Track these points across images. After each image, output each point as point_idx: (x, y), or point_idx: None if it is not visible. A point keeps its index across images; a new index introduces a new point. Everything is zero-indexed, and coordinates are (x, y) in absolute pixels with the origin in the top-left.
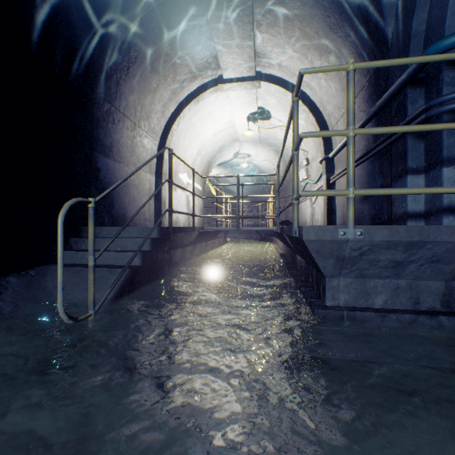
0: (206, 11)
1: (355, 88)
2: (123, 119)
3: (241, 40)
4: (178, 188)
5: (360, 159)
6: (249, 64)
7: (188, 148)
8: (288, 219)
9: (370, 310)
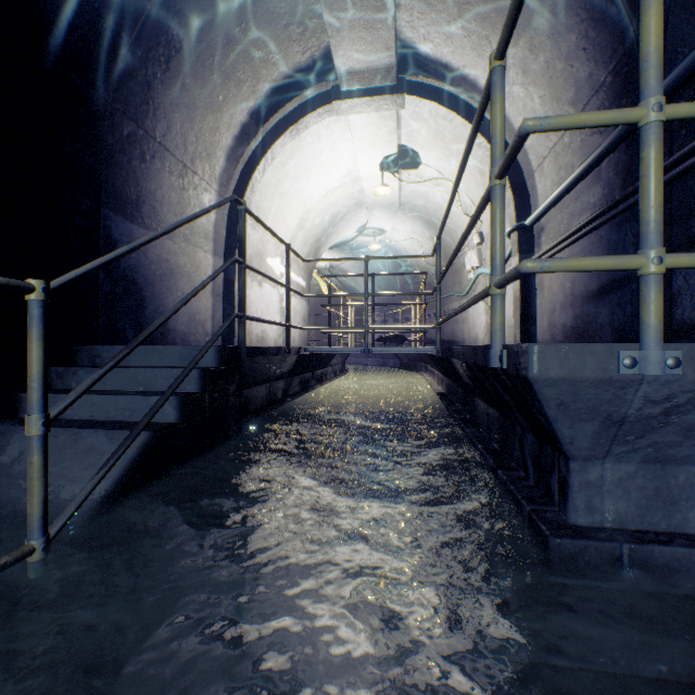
0: None
1: (583, 91)
2: (161, 154)
3: (372, 14)
4: (265, 281)
5: (592, 221)
6: (386, 62)
7: (283, 215)
8: (446, 334)
9: (682, 541)
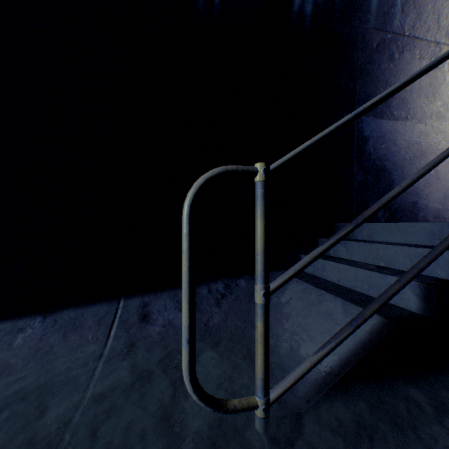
0: None
1: None
2: (409, 45)
3: None
4: None
5: None
6: None
7: None
8: None
9: None
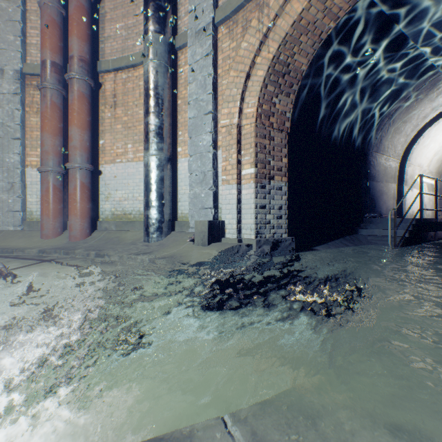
0: None
1: None
2: (380, 157)
3: None
4: (413, 188)
5: None
6: None
7: (424, 154)
8: None
9: None
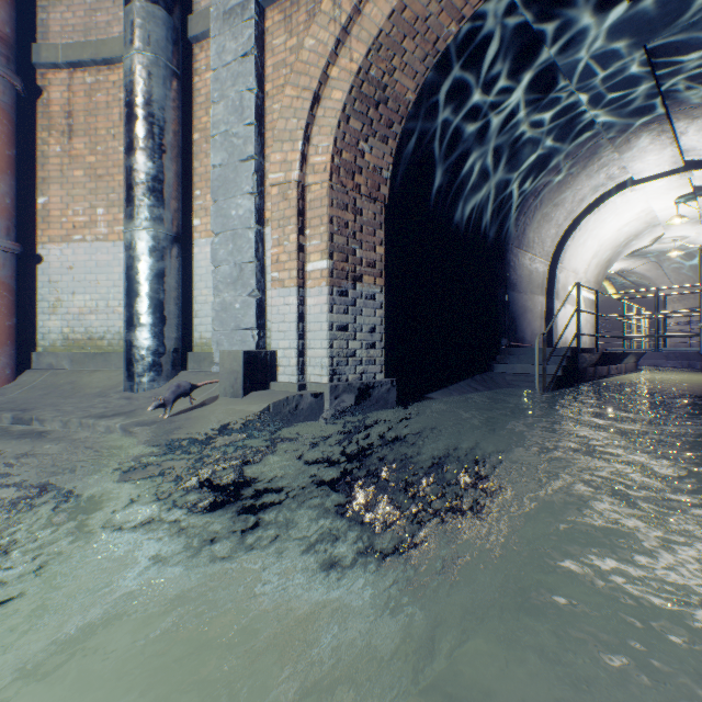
0: (614, 149)
1: None
2: (523, 255)
3: (658, 151)
4: (566, 303)
5: None
6: (672, 161)
7: (580, 255)
8: None
9: None
